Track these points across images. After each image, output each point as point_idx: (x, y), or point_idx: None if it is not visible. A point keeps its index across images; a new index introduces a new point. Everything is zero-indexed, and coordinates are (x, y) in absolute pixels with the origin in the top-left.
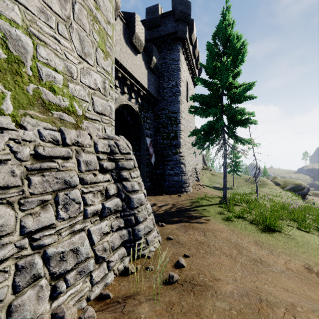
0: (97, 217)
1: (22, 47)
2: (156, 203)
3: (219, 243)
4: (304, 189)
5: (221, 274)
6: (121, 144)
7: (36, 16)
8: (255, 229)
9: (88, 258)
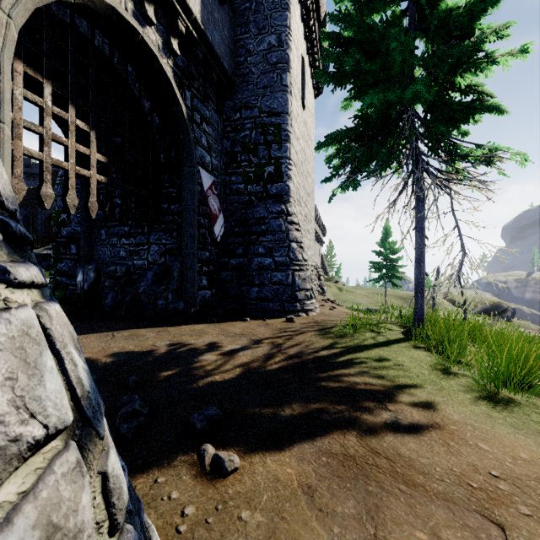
0: None
1: None
2: (221, 341)
3: None
4: (506, 311)
5: None
6: None
7: None
8: None
9: None
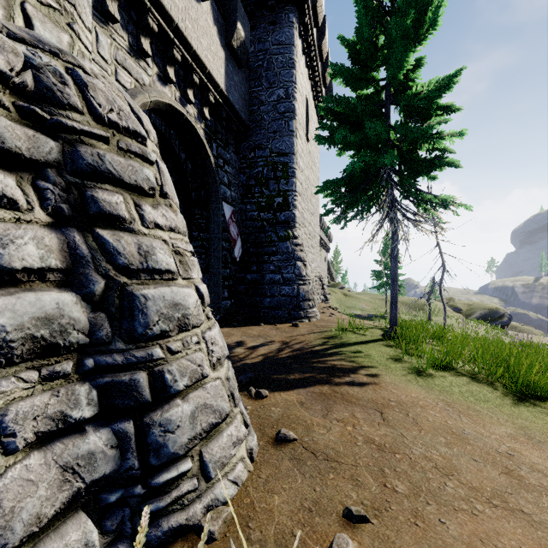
0: None
1: None
2: (244, 340)
3: (439, 449)
4: (503, 317)
5: None
6: (100, 87)
7: None
8: (496, 396)
9: None
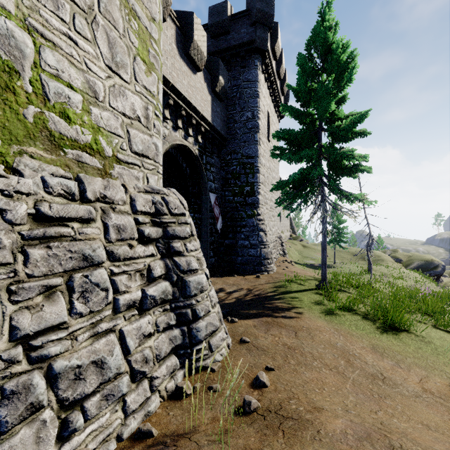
0: (135, 310)
1: (16, 47)
2: (224, 287)
3: (318, 350)
4: (437, 267)
5: (324, 399)
6: (171, 200)
7: (38, 1)
8: (371, 327)
9: (120, 374)
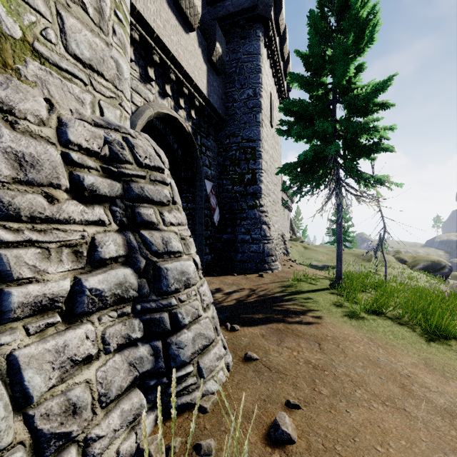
0: (56, 315)
1: None
2: (222, 287)
3: (357, 370)
4: (444, 268)
5: None
6: (140, 144)
7: None
8: (412, 335)
9: None
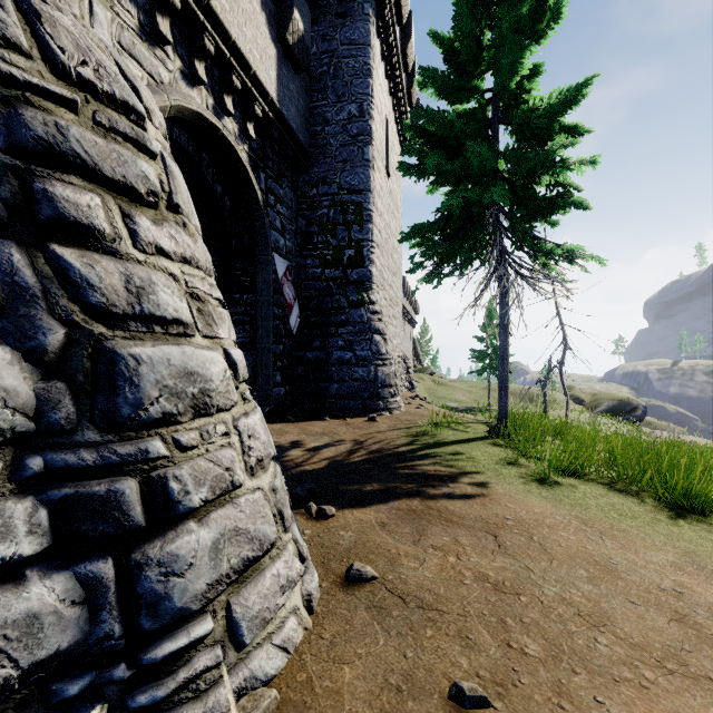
0: None
1: None
2: (303, 439)
3: (581, 587)
4: (636, 409)
5: None
6: (65, 25)
7: None
8: (646, 510)
9: None
